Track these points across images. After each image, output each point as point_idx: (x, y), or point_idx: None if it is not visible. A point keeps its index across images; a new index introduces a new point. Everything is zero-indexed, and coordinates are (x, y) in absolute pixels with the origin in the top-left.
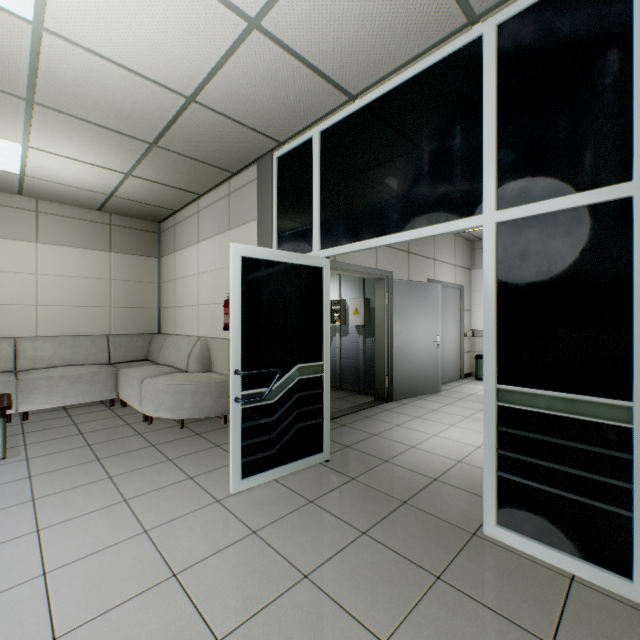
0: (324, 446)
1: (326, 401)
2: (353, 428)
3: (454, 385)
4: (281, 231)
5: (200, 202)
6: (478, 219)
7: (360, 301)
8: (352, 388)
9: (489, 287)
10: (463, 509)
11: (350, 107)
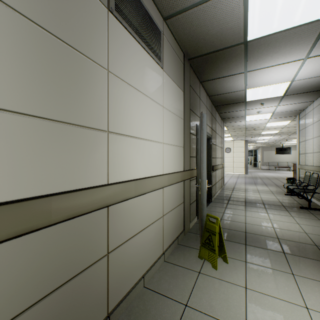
0: None
1: None
2: None
3: None
4: None
5: None
6: None
7: None
8: None
9: None
10: None
11: None
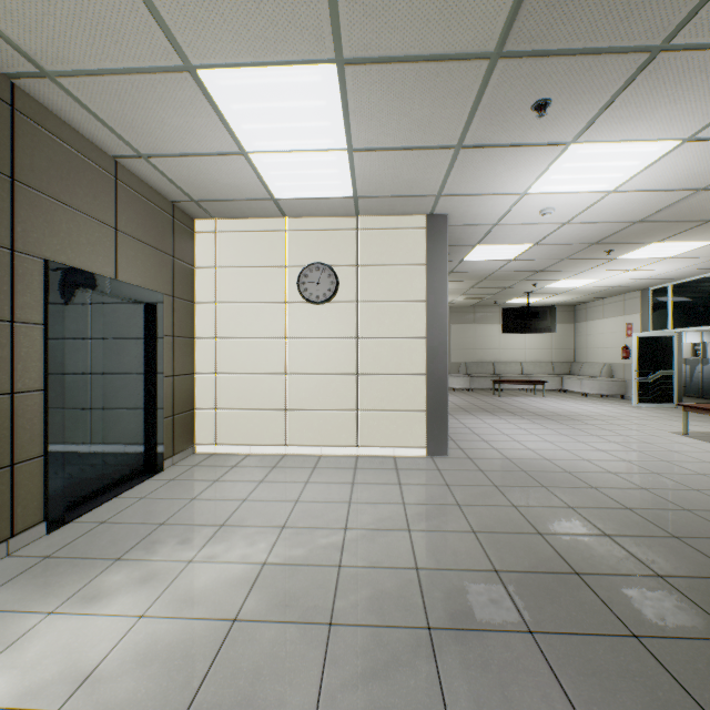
0: (673, 402)
1: (674, 385)
2: None
3: None
4: (652, 319)
5: (604, 300)
6: None
7: None
8: None
9: None
10: None
11: (684, 280)
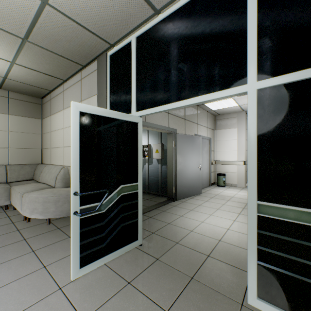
0: (138, 236)
1: (140, 207)
2: (156, 219)
3: (207, 189)
4: (112, 101)
5: (64, 85)
6: (244, 87)
7: (159, 145)
8: (154, 193)
9: (252, 134)
10: (230, 281)
11: (155, 19)
